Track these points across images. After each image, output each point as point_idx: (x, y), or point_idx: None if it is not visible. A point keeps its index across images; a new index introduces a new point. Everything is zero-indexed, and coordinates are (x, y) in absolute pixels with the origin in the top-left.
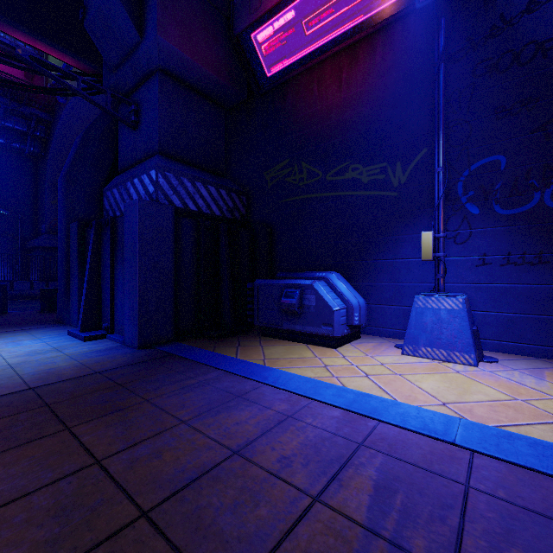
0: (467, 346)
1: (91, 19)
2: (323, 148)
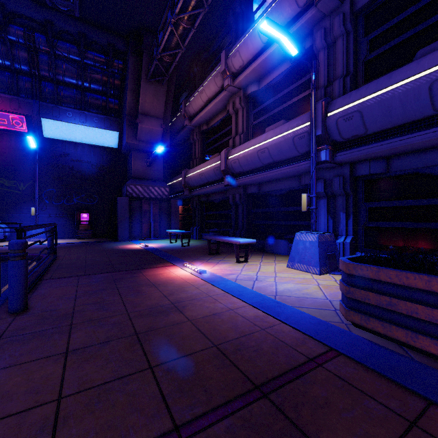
0: (44, 236)
1: None
2: None
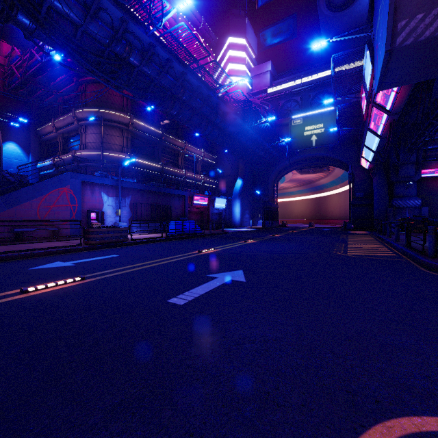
0: None
1: (402, 170)
2: (436, 194)
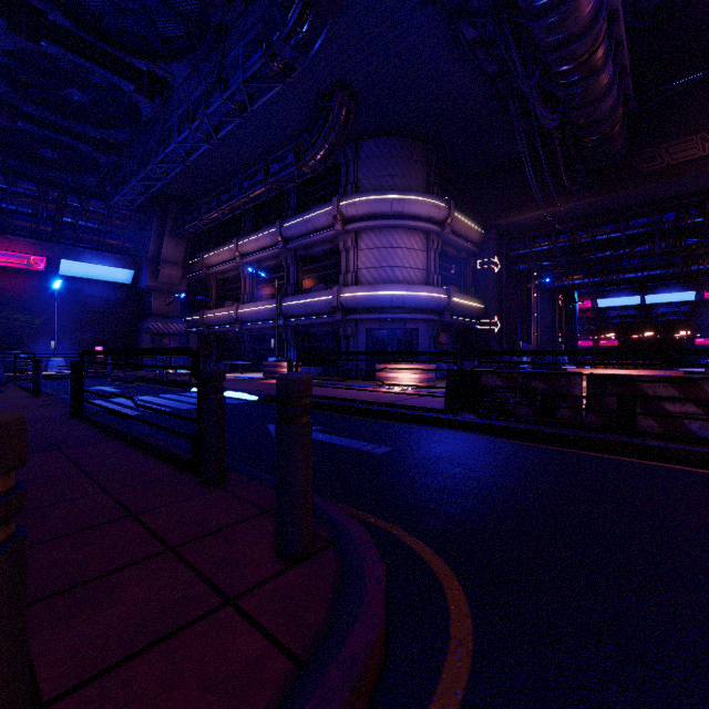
0: (65, 367)
1: None
2: (1, 302)
